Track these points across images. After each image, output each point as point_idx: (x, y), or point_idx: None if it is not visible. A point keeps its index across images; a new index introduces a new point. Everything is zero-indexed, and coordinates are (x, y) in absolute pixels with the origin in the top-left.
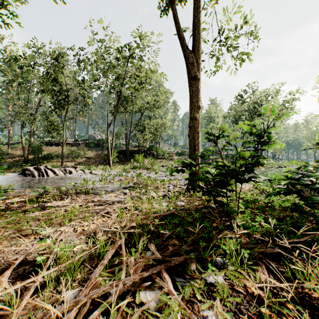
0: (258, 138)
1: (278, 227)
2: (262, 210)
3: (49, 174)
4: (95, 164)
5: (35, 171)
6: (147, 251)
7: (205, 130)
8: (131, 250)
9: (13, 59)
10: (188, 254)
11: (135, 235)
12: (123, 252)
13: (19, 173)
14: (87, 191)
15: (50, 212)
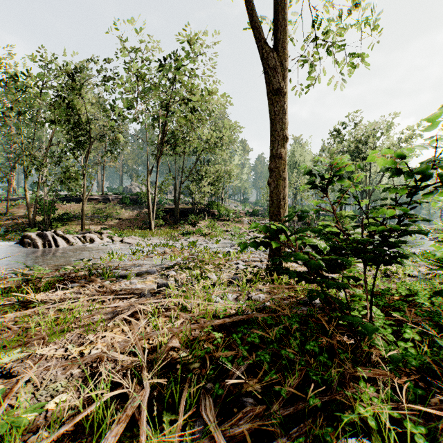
0: (417, 180)
1: (441, 347)
2: (398, 309)
3: (59, 244)
4: (131, 228)
5: (38, 238)
6: (198, 419)
7: (306, 168)
8: (163, 419)
9: (12, 77)
10: (286, 433)
11: (175, 371)
12: (142, 435)
13: (16, 242)
14: (109, 272)
15: (35, 312)
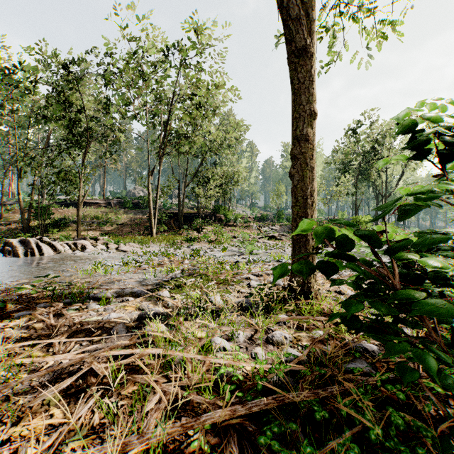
0: None
1: None
2: None
3: (44, 252)
4: (132, 234)
5: (20, 246)
6: None
7: (403, 113)
8: None
9: (2, 70)
10: None
11: None
12: None
13: None
14: (82, 292)
15: None
